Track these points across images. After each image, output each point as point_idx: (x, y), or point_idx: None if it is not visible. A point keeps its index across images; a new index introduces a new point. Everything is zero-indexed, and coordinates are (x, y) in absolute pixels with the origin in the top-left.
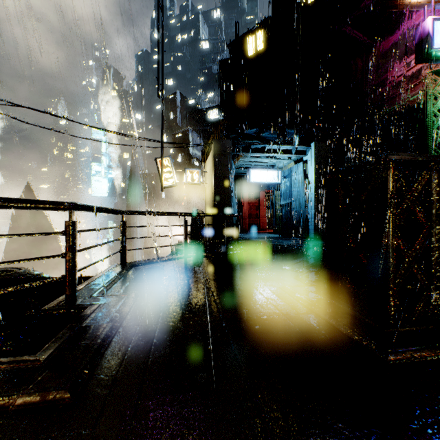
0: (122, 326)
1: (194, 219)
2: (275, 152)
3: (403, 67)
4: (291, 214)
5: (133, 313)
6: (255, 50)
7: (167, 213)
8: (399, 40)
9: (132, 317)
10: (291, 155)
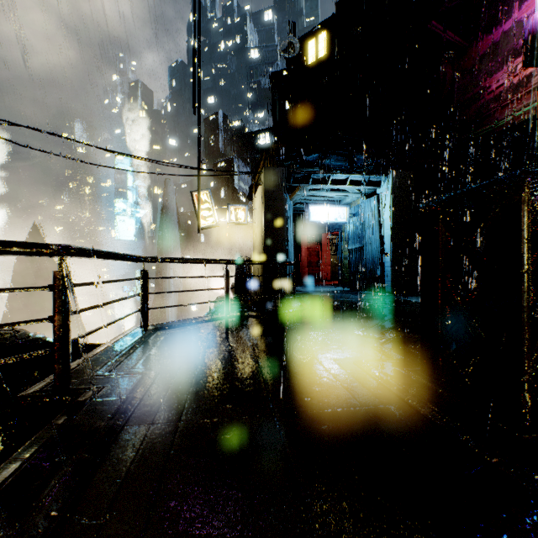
0: (128, 425)
1: (239, 268)
2: (341, 183)
3: (507, 74)
4: (361, 261)
5: (146, 403)
6: (316, 57)
7: (203, 260)
8: (501, 39)
9: (144, 409)
10: (362, 187)
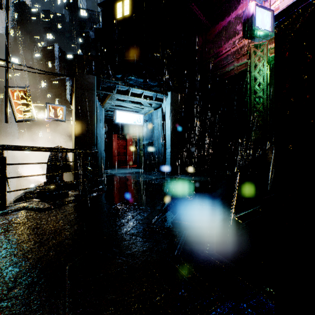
0: None
1: (51, 156)
2: (138, 96)
3: (231, 45)
4: (151, 152)
5: None
6: (122, 14)
7: None
8: (228, 25)
9: None
10: (152, 101)
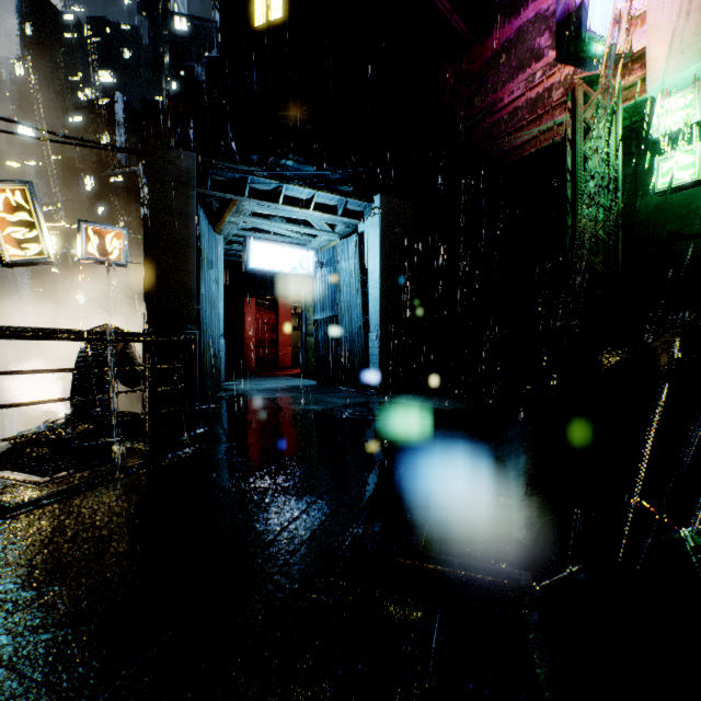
0: None
1: (84, 350)
2: (303, 205)
3: (524, 83)
4: (335, 339)
5: None
6: (267, 18)
7: None
8: (516, 37)
9: None
10: (336, 218)
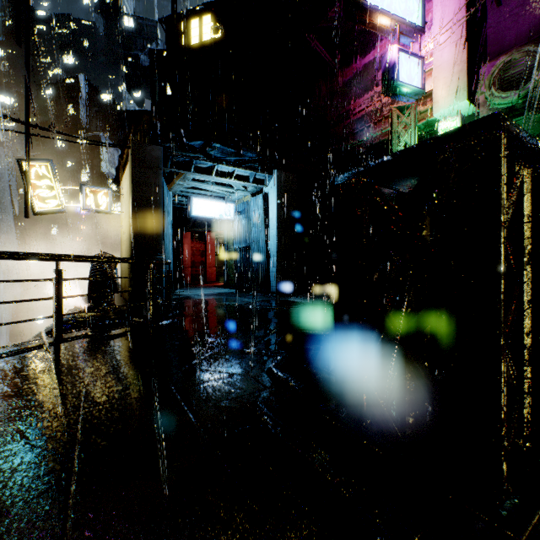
0: None
1: (95, 268)
2: (227, 176)
3: (367, 100)
4: (247, 261)
5: None
6: (200, 39)
7: (3, 254)
8: (363, 70)
9: None
10: (249, 184)
